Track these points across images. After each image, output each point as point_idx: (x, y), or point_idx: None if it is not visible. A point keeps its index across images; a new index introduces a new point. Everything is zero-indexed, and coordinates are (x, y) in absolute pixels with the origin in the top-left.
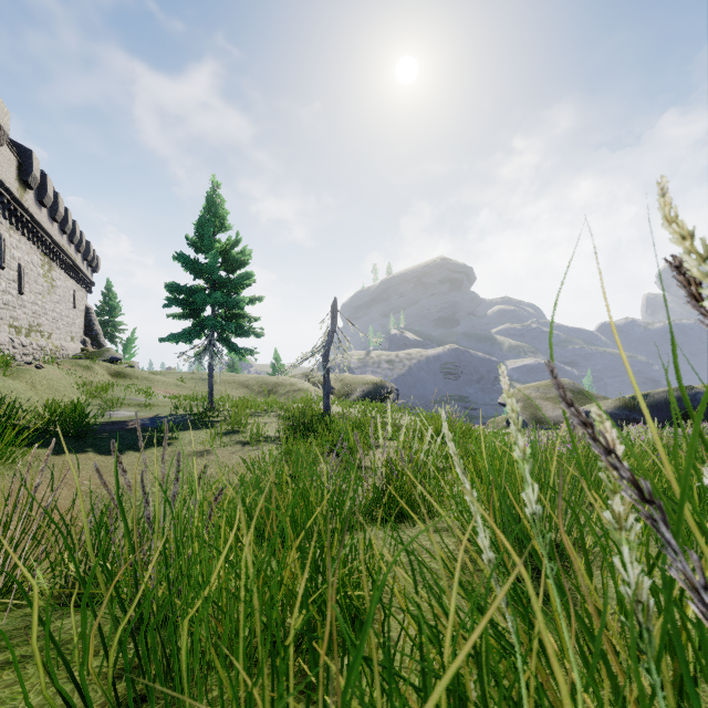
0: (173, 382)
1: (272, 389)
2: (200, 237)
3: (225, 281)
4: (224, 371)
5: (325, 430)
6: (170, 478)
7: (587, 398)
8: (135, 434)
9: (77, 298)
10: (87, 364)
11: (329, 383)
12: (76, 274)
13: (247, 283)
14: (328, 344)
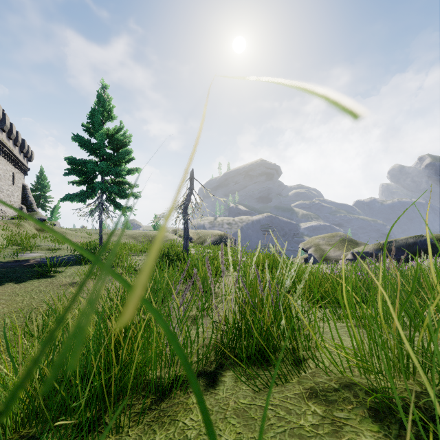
0: (82, 235)
1: (151, 240)
2: (92, 123)
3: (110, 156)
4: (120, 228)
5: (183, 264)
6: (32, 307)
7: (355, 244)
8: (28, 269)
9: (16, 178)
10: (19, 222)
11: (187, 230)
12: (15, 161)
13: (127, 158)
14: (187, 202)
